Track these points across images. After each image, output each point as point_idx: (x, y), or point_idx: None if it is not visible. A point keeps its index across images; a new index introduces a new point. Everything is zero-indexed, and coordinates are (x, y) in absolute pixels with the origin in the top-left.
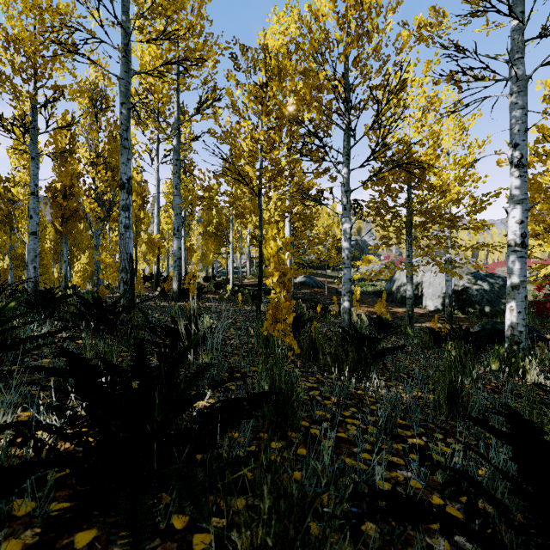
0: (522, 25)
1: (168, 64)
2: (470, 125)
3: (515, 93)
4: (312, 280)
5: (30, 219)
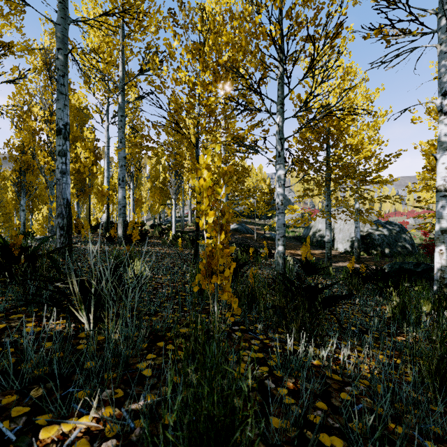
0: None
1: (107, 15)
2: (375, 97)
3: (444, 42)
4: (243, 227)
5: None
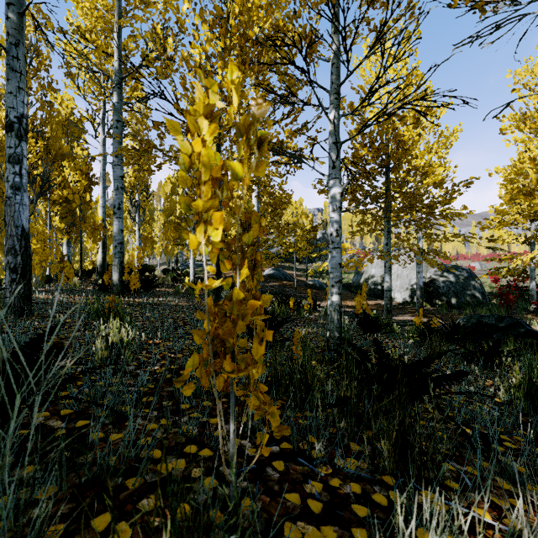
0: None
1: None
2: (442, 112)
3: None
4: (280, 273)
5: None
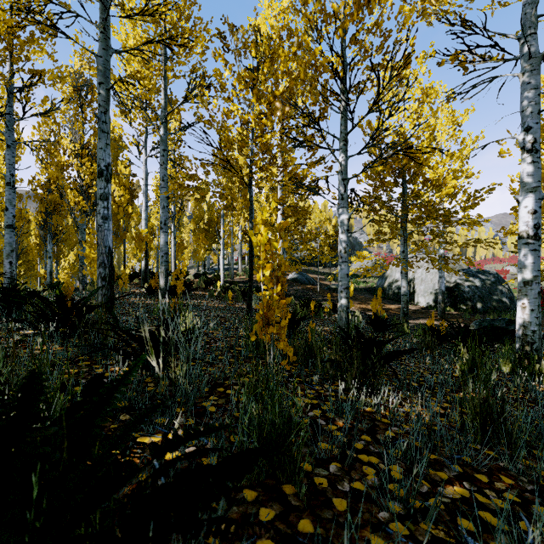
0: None
1: (152, 42)
2: (463, 120)
3: (527, 72)
4: (304, 277)
5: (5, 211)
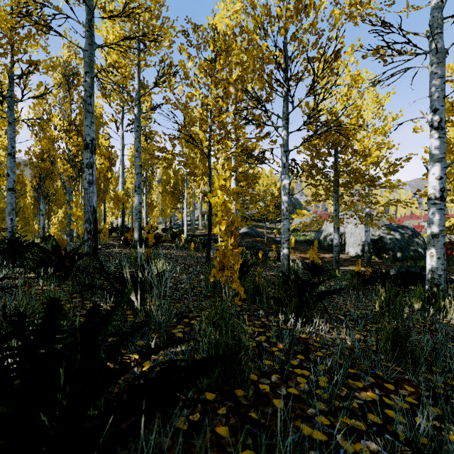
0: (441, 4)
1: (128, 39)
2: (385, 101)
3: (435, 64)
4: (253, 231)
5: (7, 177)
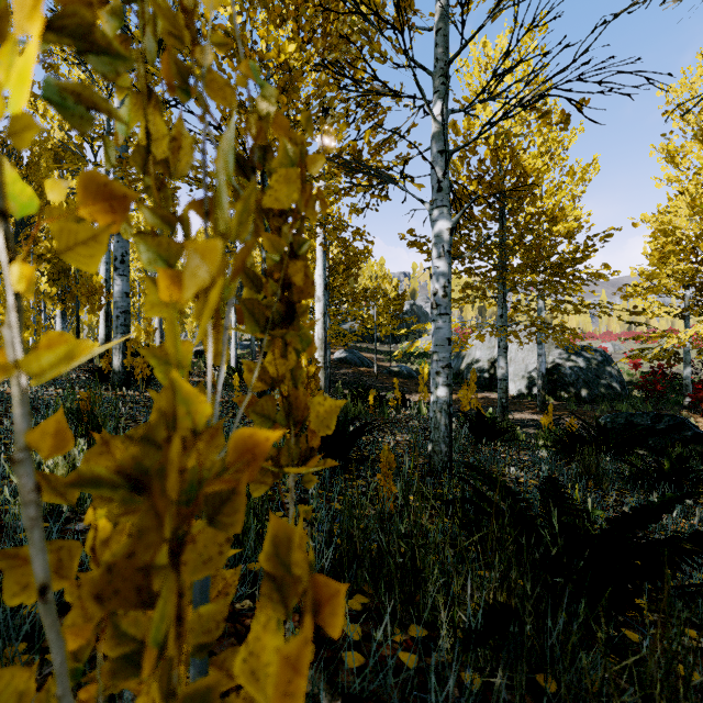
0: None
1: None
2: (571, 141)
3: None
4: (355, 356)
5: None
